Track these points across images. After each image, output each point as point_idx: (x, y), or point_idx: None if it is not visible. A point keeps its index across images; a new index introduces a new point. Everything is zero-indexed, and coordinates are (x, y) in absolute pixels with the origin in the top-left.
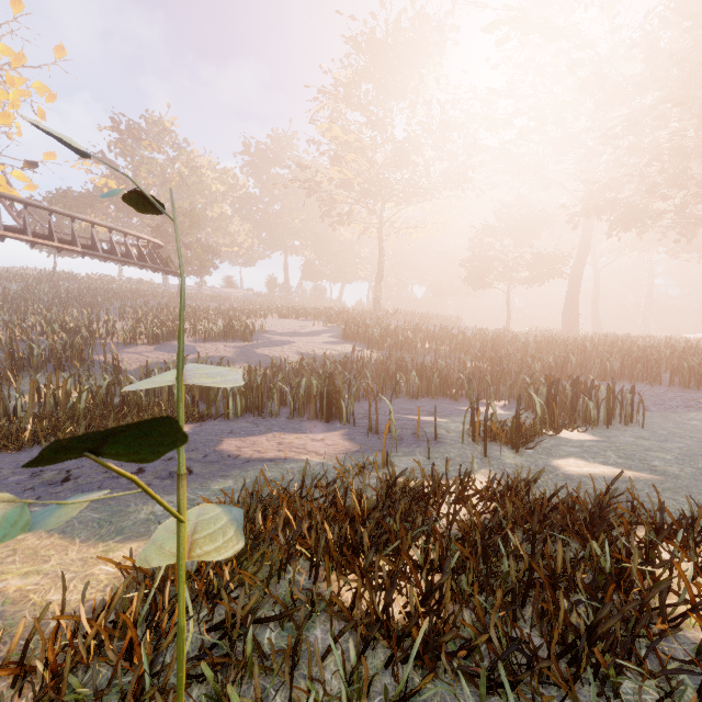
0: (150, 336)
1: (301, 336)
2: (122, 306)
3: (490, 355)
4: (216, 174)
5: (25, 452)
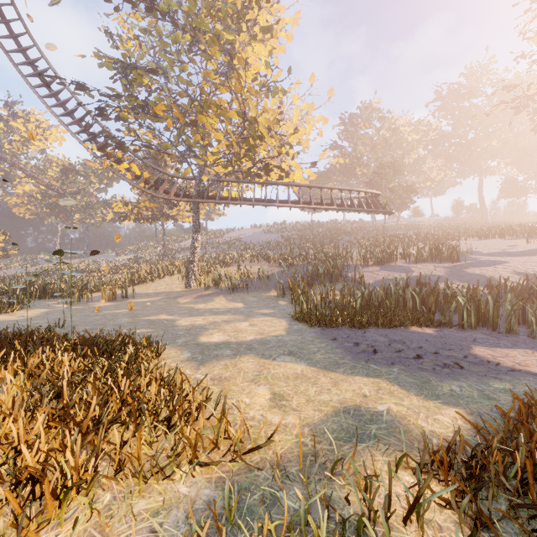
0: (376, 259)
1: (513, 255)
2: (350, 240)
3: None
4: (411, 128)
5: (340, 330)
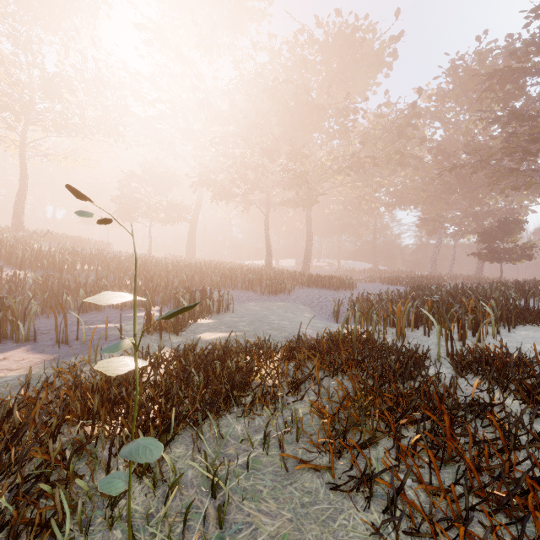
0: None
1: None
2: None
3: (144, 275)
4: None
5: None
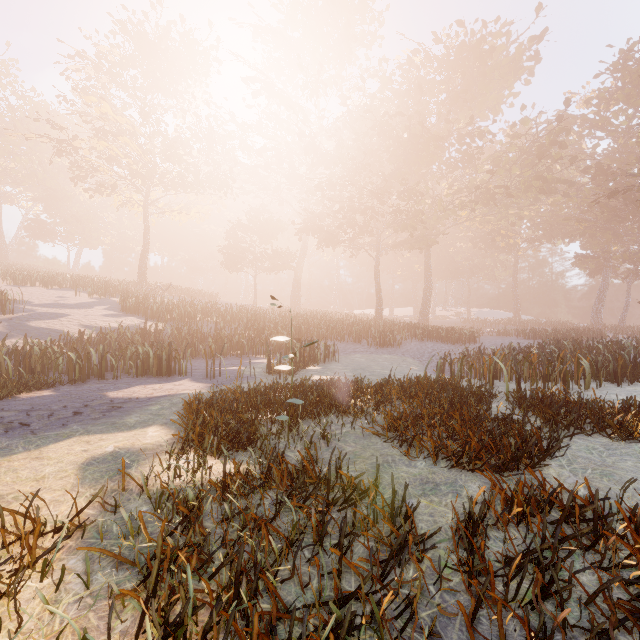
0: None
1: (71, 308)
2: None
3: (255, 326)
4: None
5: None
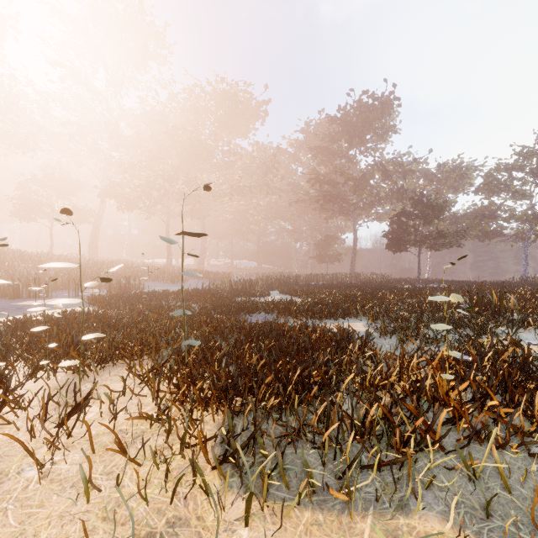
0: None
1: None
2: None
3: (74, 270)
4: None
5: None
